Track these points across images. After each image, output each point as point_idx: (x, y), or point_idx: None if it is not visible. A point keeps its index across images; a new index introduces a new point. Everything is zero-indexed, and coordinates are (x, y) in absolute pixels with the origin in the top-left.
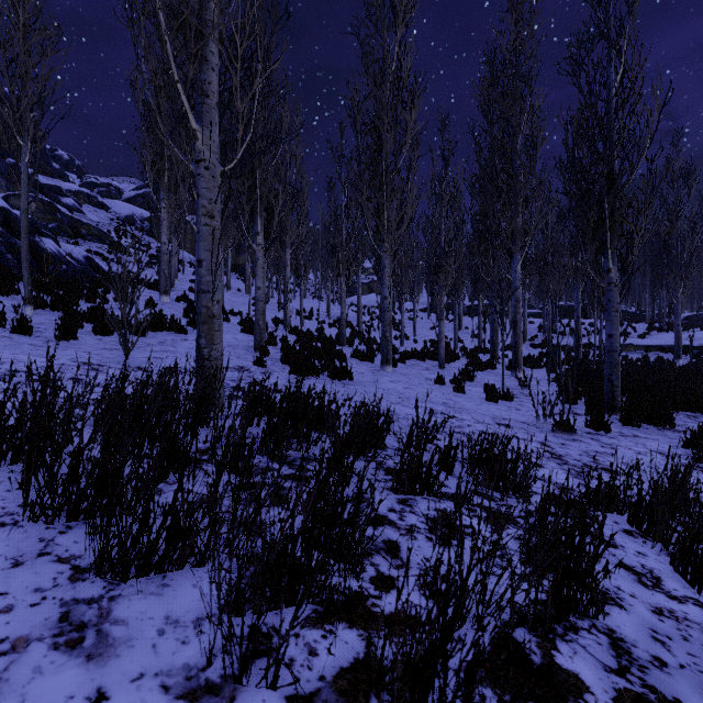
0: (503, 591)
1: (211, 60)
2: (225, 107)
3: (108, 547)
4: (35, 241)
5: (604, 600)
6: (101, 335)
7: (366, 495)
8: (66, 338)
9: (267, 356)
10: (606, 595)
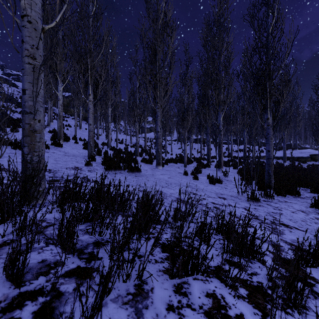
0: None
1: None
2: None
3: None
4: None
5: None
6: None
7: (145, 287)
8: None
9: (94, 161)
10: None
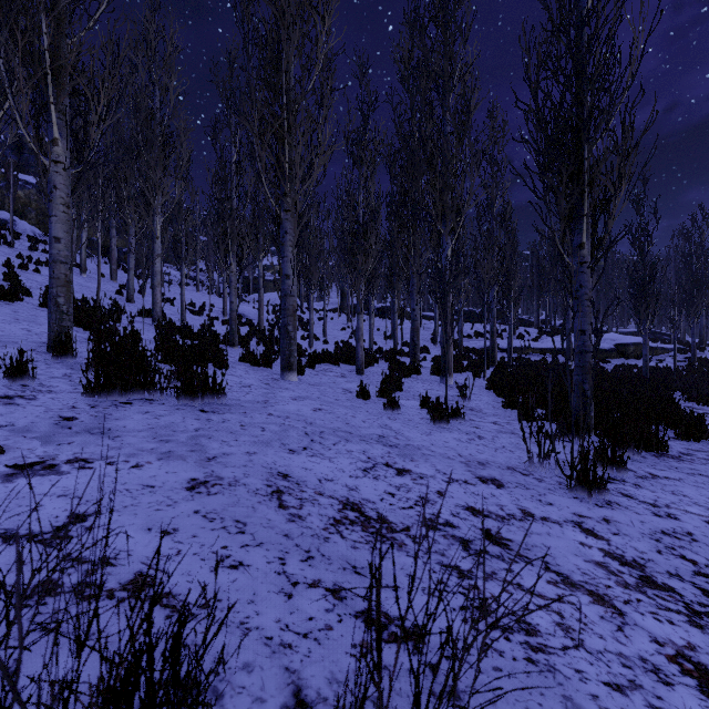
0: None
1: None
2: None
3: None
4: None
5: None
6: None
7: None
8: None
9: (69, 360)
10: None
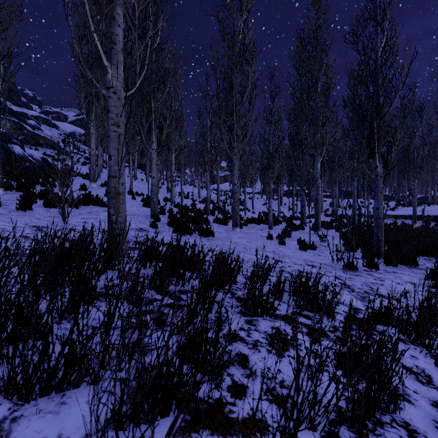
0: (330, 400)
1: (117, 19)
2: (128, 53)
3: (13, 375)
4: (8, 147)
5: (397, 396)
6: (49, 207)
7: (223, 318)
8: (24, 209)
9: (159, 221)
10: (397, 392)
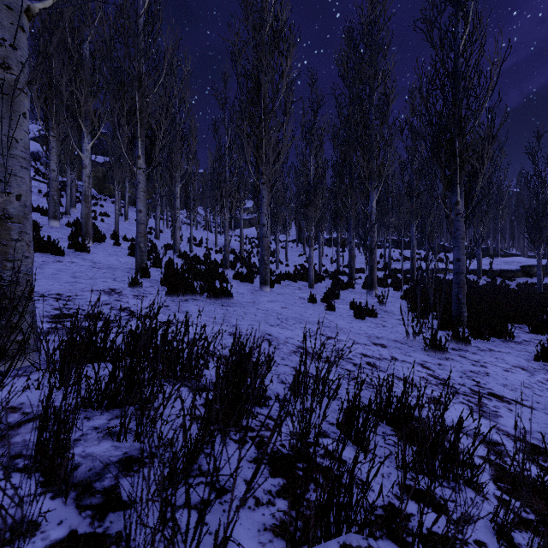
0: None
1: None
2: None
3: None
4: None
5: None
6: None
7: None
8: None
9: (148, 278)
10: None
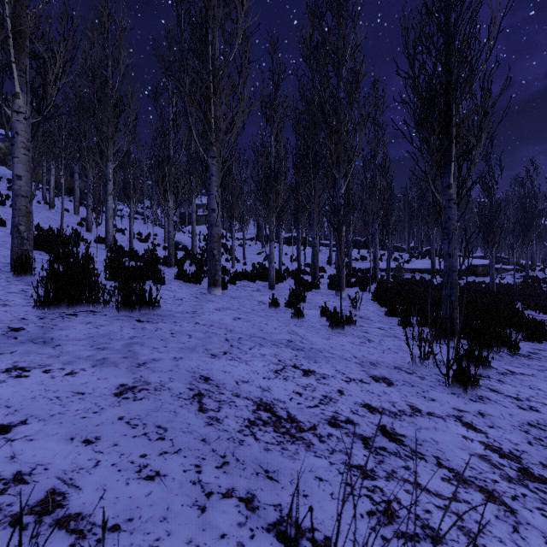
0: None
1: None
2: None
3: None
4: None
5: None
6: None
7: None
8: None
9: (28, 278)
10: None
